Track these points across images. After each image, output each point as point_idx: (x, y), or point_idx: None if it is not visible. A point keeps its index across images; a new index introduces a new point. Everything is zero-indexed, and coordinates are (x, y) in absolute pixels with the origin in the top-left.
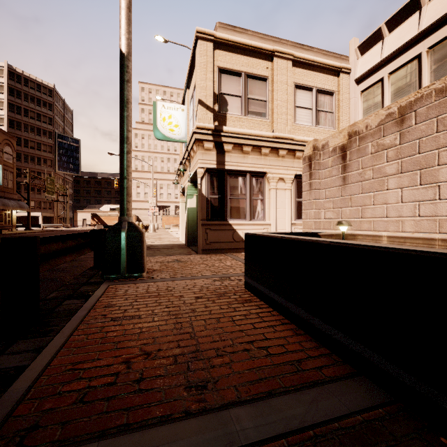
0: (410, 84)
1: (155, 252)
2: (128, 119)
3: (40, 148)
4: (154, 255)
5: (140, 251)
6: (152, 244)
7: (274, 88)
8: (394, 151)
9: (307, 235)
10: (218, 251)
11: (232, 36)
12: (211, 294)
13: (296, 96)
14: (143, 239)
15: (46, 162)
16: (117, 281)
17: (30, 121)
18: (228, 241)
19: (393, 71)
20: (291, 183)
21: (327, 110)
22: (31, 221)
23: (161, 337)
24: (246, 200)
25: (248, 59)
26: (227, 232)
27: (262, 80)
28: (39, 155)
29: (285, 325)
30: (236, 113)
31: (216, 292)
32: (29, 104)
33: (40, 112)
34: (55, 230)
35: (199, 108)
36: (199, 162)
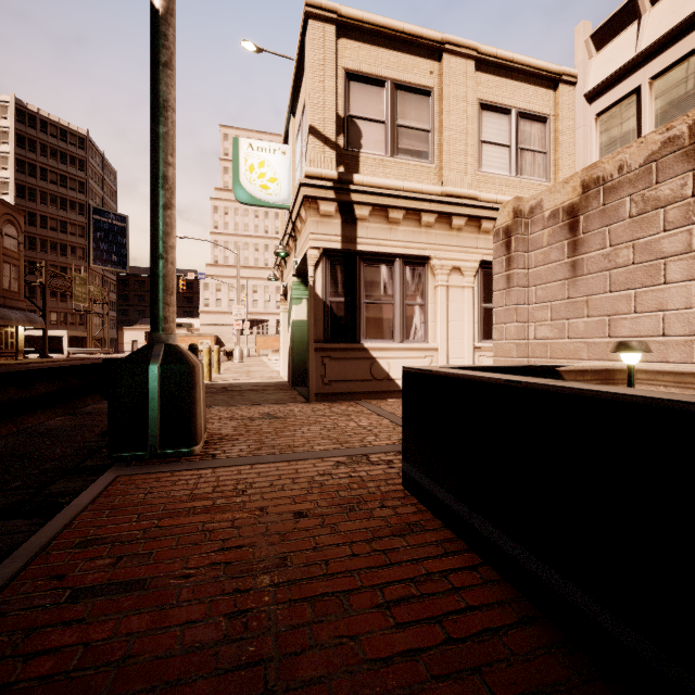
0: (694, 93)
1: (233, 398)
2: (167, 140)
3: (66, 229)
4: (229, 405)
5: (187, 403)
6: (233, 382)
7: (444, 108)
8: (680, 209)
9: (535, 371)
10: (344, 396)
11: (370, 14)
12: (331, 504)
13: (482, 122)
14: (195, 379)
15: (75, 251)
16: (139, 464)
17: (50, 188)
18: (361, 378)
19: (660, 73)
20: (474, 276)
21: (536, 149)
22: (52, 344)
23: (176, 687)
24: (394, 305)
25: (397, 55)
26: (360, 364)
27: (423, 94)
28: (64, 240)
29: (529, 625)
30: (376, 152)
31: (340, 497)
32: (49, 161)
33: (65, 173)
34: (86, 359)
35: (310, 142)
36: (310, 238)
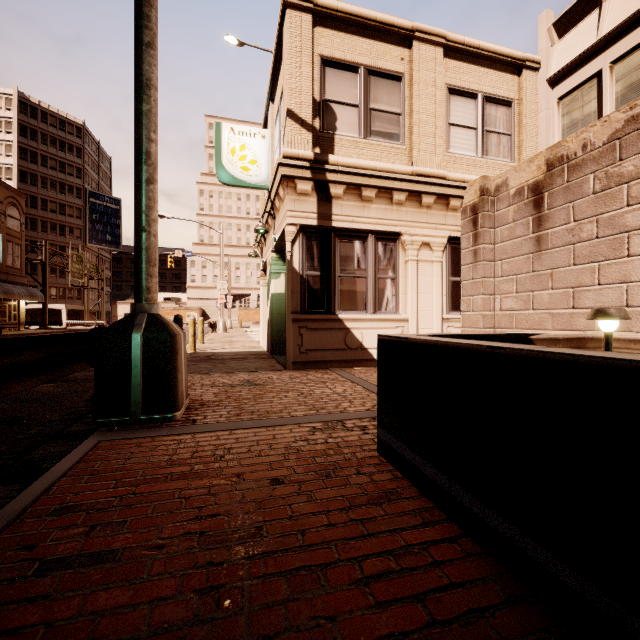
0: None
1: (216, 366)
2: (150, 117)
3: (65, 211)
4: (211, 373)
5: (168, 371)
6: (216, 351)
7: (414, 92)
8: None
9: (508, 339)
10: (320, 364)
11: (344, 3)
12: (307, 470)
13: (450, 106)
14: (176, 348)
15: (73, 231)
16: (122, 429)
17: (50, 173)
18: (336, 348)
19: (620, 57)
20: (442, 251)
21: (501, 131)
22: (52, 317)
23: None
24: (366, 279)
25: (370, 43)
26: (335, 334)
27: (394, 79)
28: (63, 221)
29: (517, 605)
30: (350, 134)
31: (316, 463)
32: (49, 148)
33: (64, 159)
34: (83, 330)
35: (288, 124)
36: (288, 215)
